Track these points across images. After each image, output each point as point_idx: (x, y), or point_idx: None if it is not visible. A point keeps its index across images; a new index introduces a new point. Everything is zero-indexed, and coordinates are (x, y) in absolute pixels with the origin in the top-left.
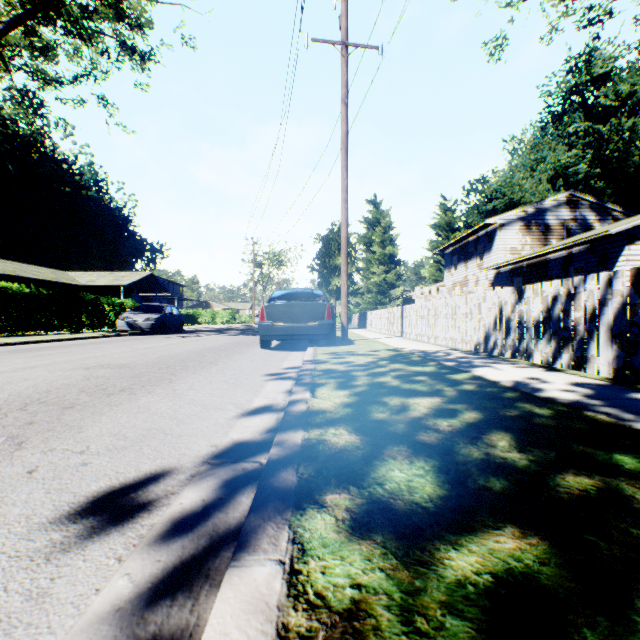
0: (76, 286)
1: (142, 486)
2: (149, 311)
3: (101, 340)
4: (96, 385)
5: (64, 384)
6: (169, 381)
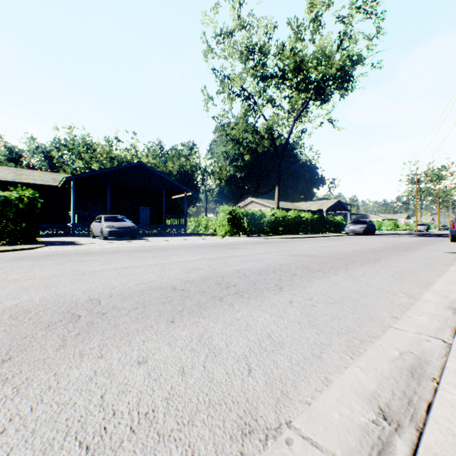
0: (301, 210)
1: (454, 252)
2: (359, 223)
3: (347, 237)
4: (403, 245)
5: (392, 244)
6: (425, 246)
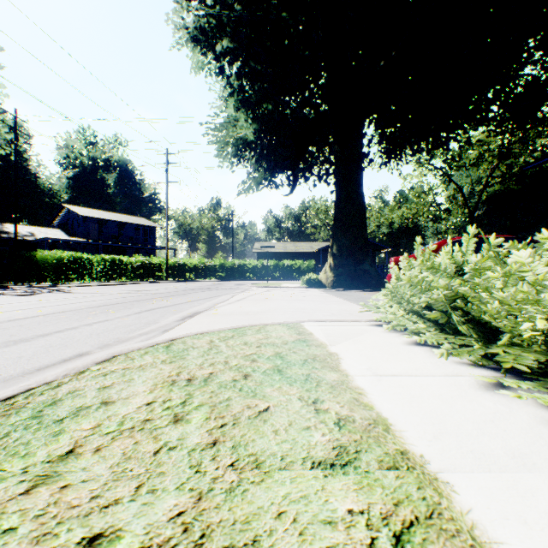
0: None
1: None
2: None
3: None
4: None
5: None
6: None
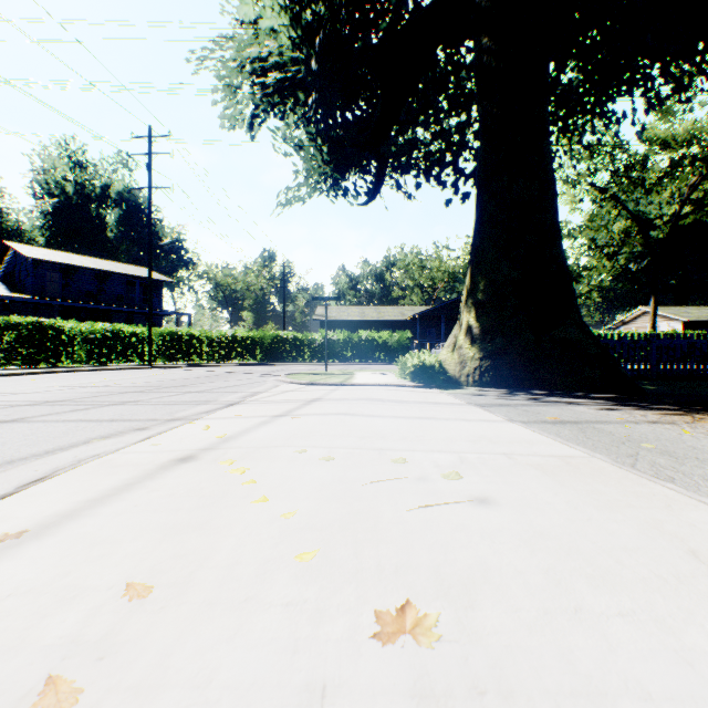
0: None
1: None
2: None
3: None
4: None
5: None
6: None
